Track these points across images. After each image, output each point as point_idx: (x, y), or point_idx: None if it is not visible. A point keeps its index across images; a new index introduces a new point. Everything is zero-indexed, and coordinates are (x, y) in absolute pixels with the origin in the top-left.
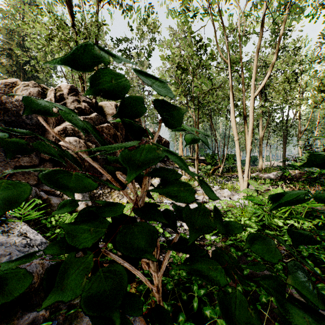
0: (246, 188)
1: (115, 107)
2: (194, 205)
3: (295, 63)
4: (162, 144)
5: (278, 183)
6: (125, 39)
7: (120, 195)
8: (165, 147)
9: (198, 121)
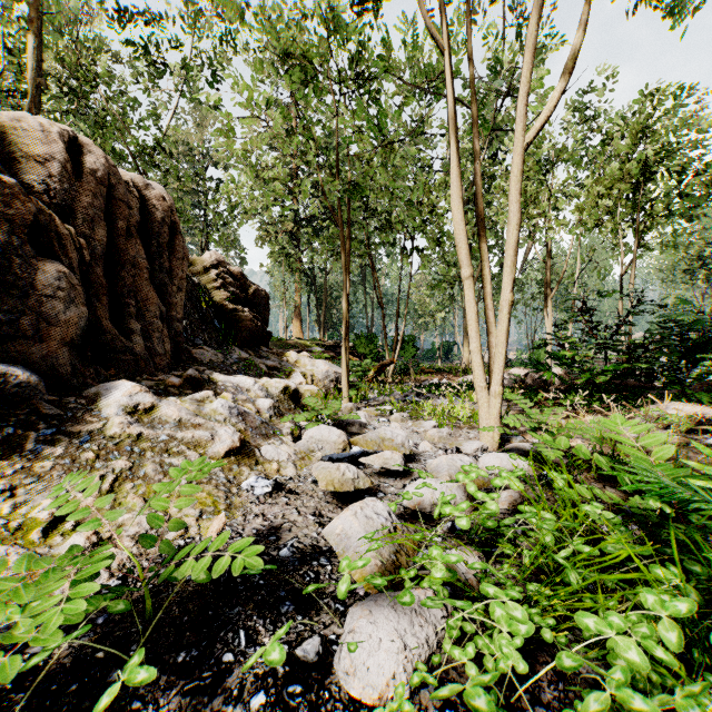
0: (497, 416)
1: (66, 142)
2: (373, 509)
3: (545, 139)
4: (249, 300)
5: (533, 398)
6: (144, 15)
7: (29, 482)
8: (257, 306)
9: (348, 236)
